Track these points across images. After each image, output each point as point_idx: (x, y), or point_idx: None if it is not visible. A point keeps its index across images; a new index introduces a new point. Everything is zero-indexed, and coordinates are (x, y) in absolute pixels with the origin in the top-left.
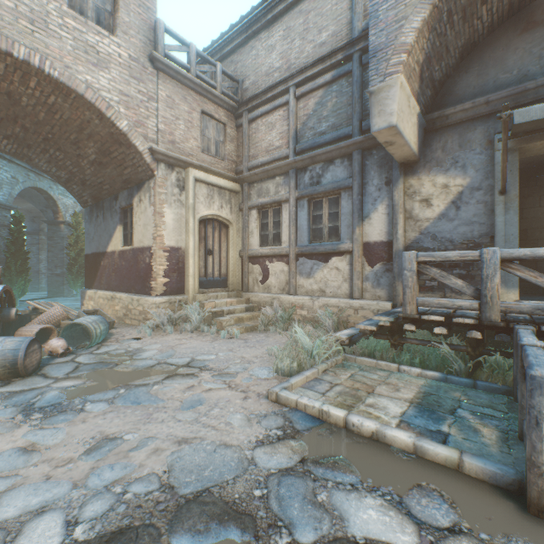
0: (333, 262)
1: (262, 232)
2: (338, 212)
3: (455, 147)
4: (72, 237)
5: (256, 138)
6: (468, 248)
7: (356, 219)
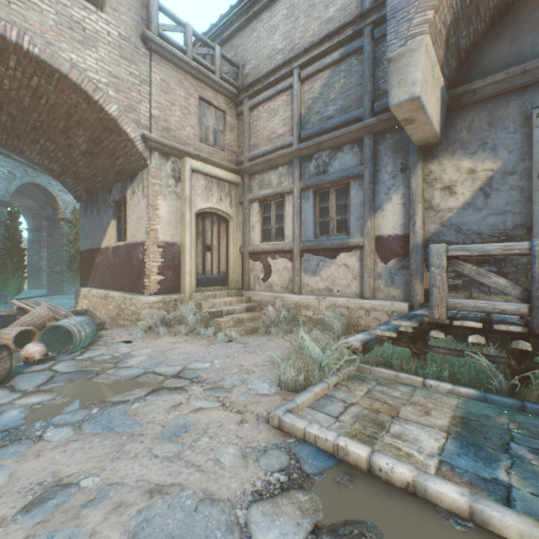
0: (341, 258)
1: (263, 226)
2: (347, 203)
3: (483, 126)
4: (72, 234)
5: (257, 127)
6: (500, 242)
7: (367, 211)
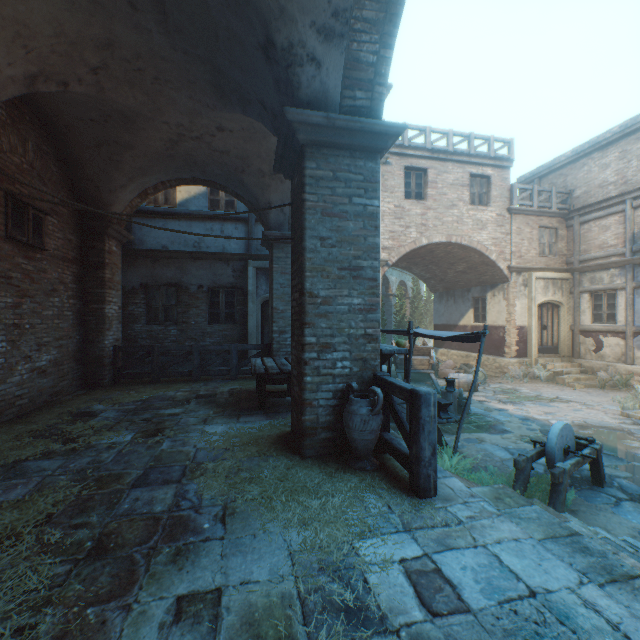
0: None
1: (593, 311)
2: None
3: None
4: (397, 305)
5: (587, 237)
6: None
7: None
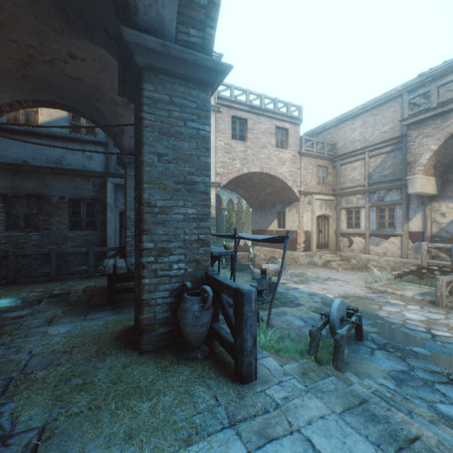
0: (391, 239)
1: (348, 221)
2: (394, 215)
3: None
4: (227, 216)
5: (344, 174)
6: None
7: (404, 220)
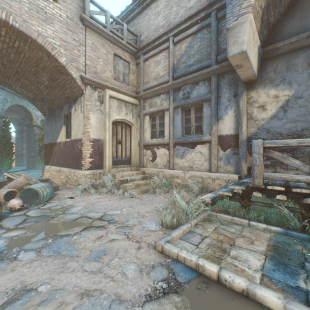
0: (198, 148)
1: (152, 130)
2: (201, 116)
3: (283, 69)
4: (40, 134)
5: (148, 71)
6: (293, 138)
7: (213, 120)
